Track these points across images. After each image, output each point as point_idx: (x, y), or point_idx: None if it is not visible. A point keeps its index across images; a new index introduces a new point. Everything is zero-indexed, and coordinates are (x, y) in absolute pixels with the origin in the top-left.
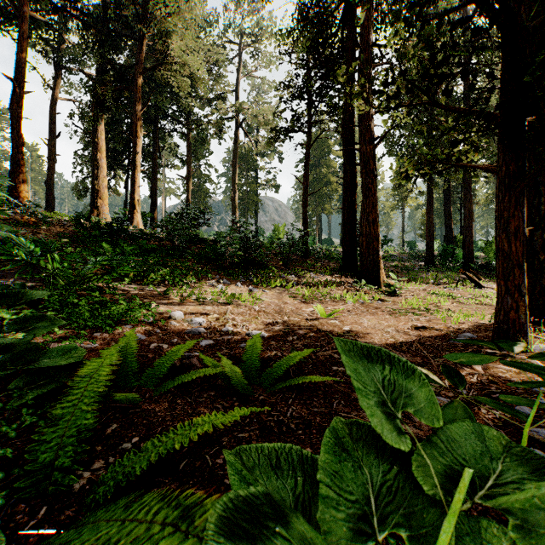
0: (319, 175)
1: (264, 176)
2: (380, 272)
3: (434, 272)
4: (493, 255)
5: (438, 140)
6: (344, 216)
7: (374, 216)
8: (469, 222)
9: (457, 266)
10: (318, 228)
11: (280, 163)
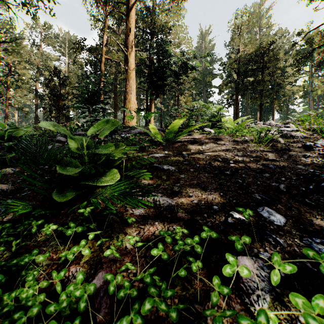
0: None
1: None
2: None
3: None
4: None
5: None
6: None
7: None
8: None
9: None
10: None
11: None
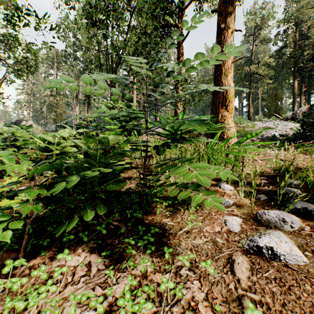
0: None
1: None
2: None
3: None
4: None
5: None
6: None
7: None
8: None
9: None
10: None
11: None
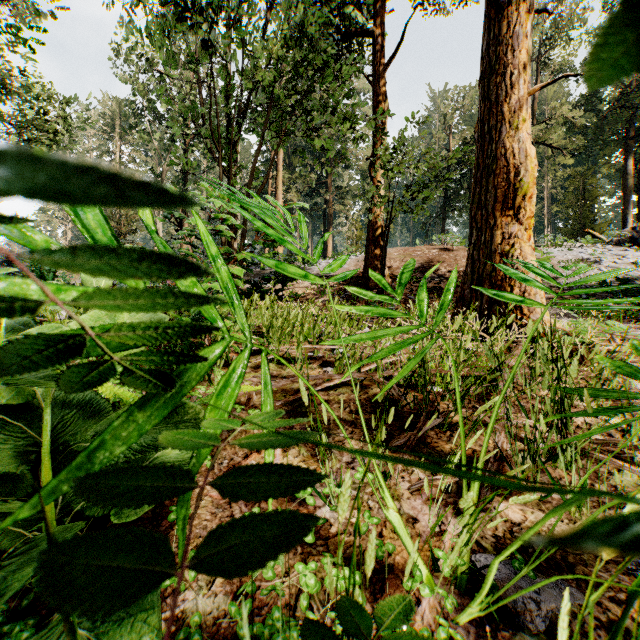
0: None
1: None
2: None
3: None
4: None
5: None
6: None
7: None
8: None
9: None
10: None
11: None
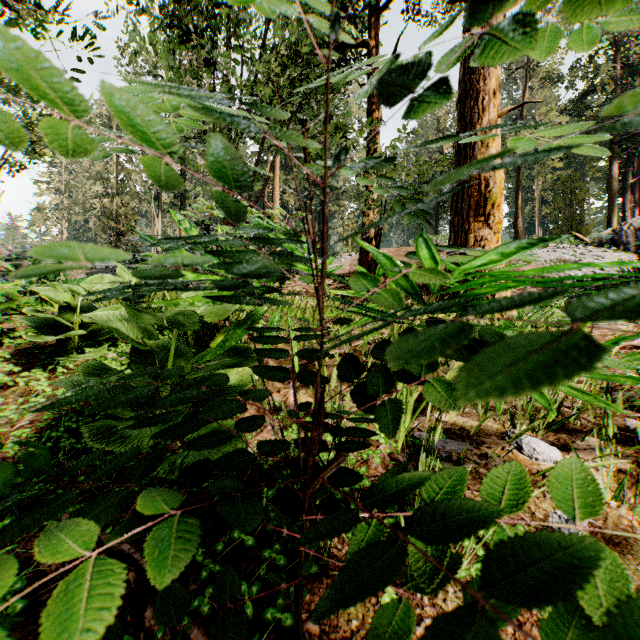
0: None
1: None
2: None
3: None
4: None
5: None
6: None
7: None
8: None
9: None
10: None
11: None
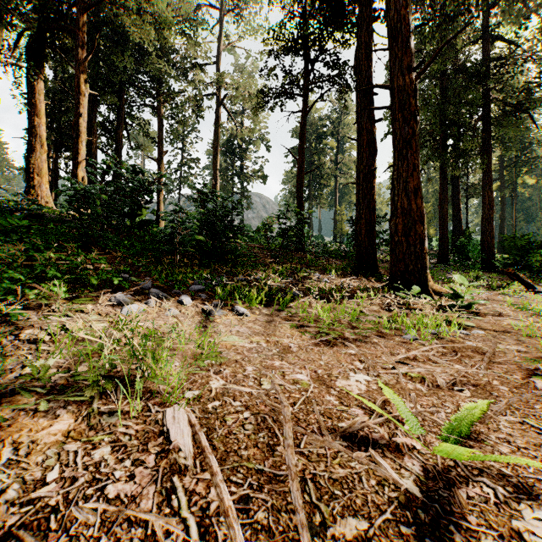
0: (311, 166)
1: (251, 167)
2: (427, 273)
3: (457, 271)
4: (515, 251)
5: (456, 115)
6: (358, 193)
7: (416, 185)
8: (490, 213)
9: (478, 265)
10: (310, 223)
11: (268, 152)
